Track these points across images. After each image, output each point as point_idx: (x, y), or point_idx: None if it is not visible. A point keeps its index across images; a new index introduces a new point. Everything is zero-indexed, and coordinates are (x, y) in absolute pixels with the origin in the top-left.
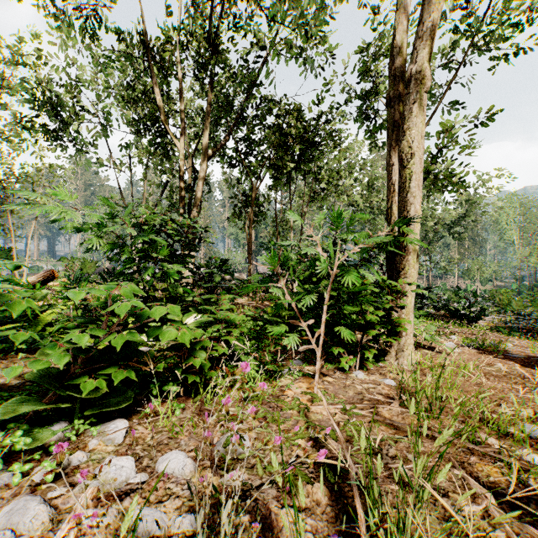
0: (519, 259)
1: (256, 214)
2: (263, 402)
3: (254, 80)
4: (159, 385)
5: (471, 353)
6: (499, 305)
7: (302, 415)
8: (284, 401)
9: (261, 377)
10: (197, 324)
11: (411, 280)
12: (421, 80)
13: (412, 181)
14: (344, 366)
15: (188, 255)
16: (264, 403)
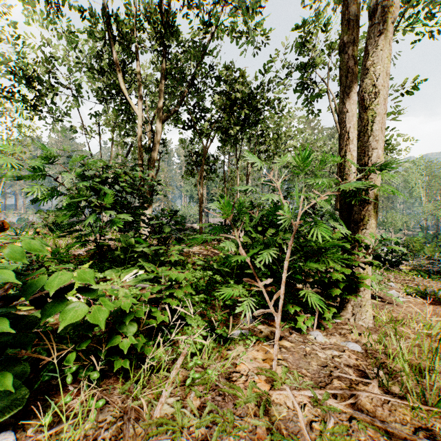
0: (426, 212)
1: (207, 172)
2: (211, 385)
3: (204, 48)
4: (76, 369)
5: (417, 303)
6: (413, 251)
7: (262, 416)
8: (237, 388)
9: (209, 346)
10: (137, 282)
11: (371, 231)
12: (388, 9)
13: (374, 124)
14: (301, 326)
15: (140, 207)
16: (212, 386)
